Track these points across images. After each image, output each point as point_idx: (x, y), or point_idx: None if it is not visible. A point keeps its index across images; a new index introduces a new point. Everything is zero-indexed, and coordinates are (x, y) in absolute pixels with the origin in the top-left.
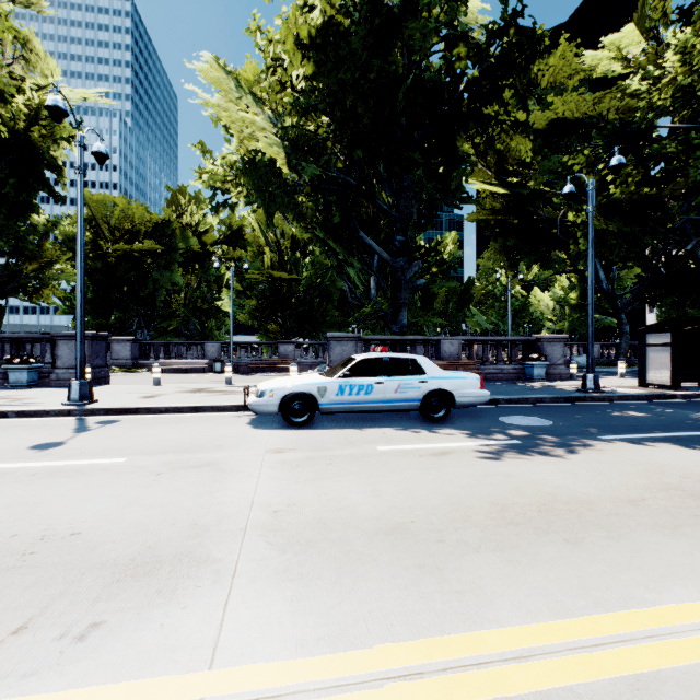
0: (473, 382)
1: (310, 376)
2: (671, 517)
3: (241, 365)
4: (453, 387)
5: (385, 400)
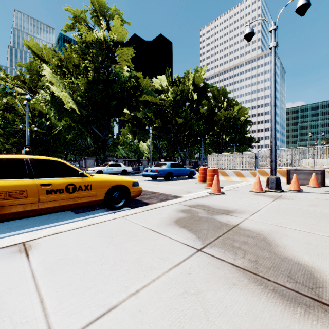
0: (130, 168)
1: (100, 167)
2: None
3: None
4: (127, 169)
5: (115, 171)
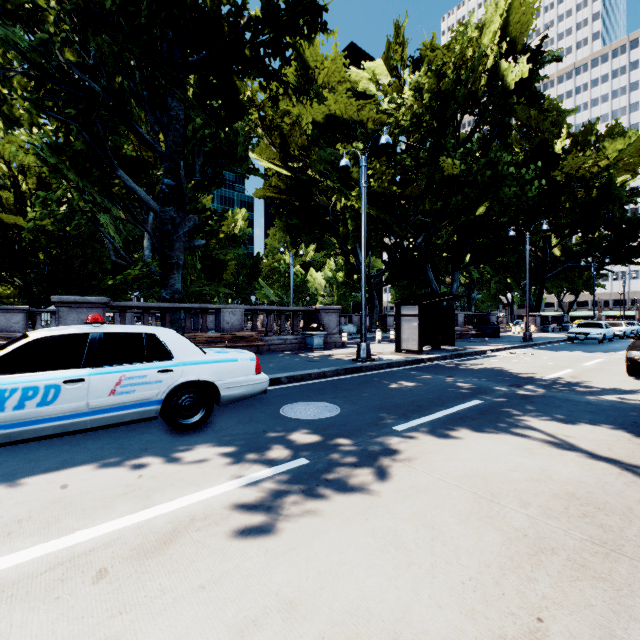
0: (246, 365)
1: None
2: None
3: None
4: (217, 375)
5: (89, 411)
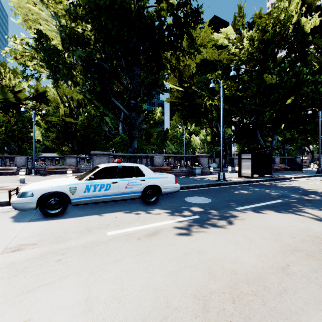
0: (171, 179)
1: (65, 179)
2: (317, 287)
3: (41, 170)
4: (160, 183)
5: (119, 193)
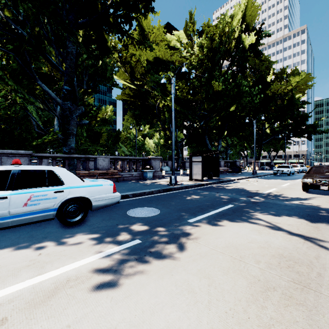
0: (107, 187)
1: None
2: None
3: None
4: (90, 194)
5: (10, 216)
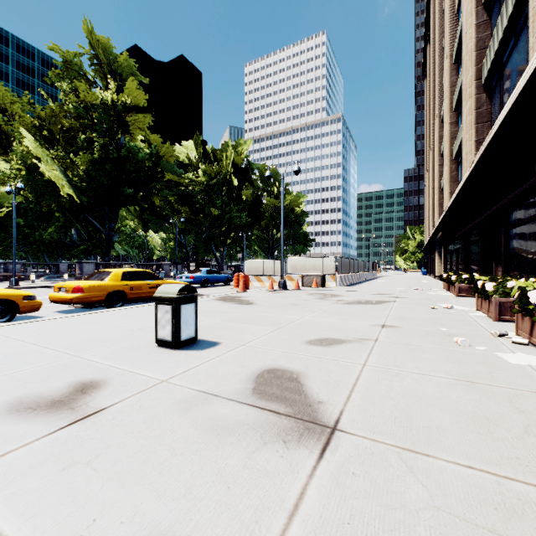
0: None
1: None
2: None
3: None
4: None
5: None
